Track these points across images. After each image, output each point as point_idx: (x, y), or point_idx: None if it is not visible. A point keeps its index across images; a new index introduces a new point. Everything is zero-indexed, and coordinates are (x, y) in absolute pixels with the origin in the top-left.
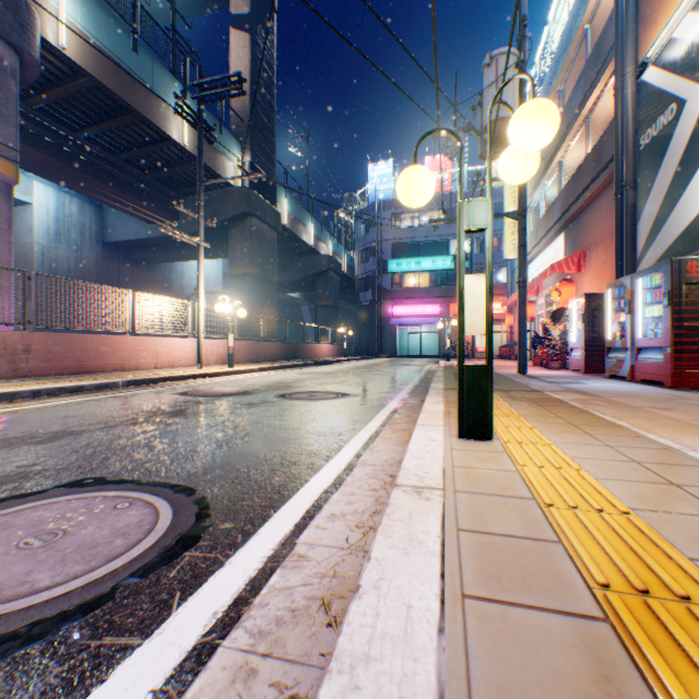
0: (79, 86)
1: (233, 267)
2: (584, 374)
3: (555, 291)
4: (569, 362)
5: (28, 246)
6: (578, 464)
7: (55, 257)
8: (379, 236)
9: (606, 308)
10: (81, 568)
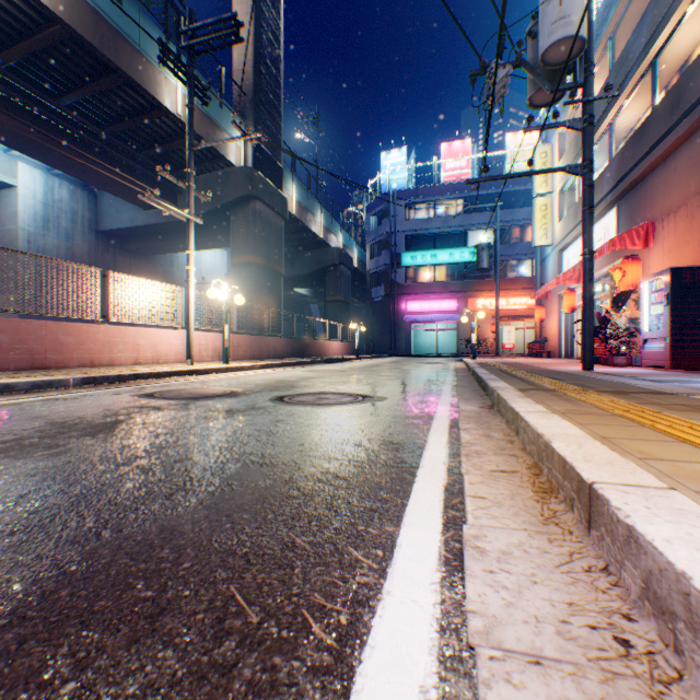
0: (51, 37)
1: (235, 255)
2: (669, 371)
3: (617, 270)
4: (642, 356)
5: (13, 233)
6: None
7: (42, 245)
8: (392, 228)
9: None
10: None
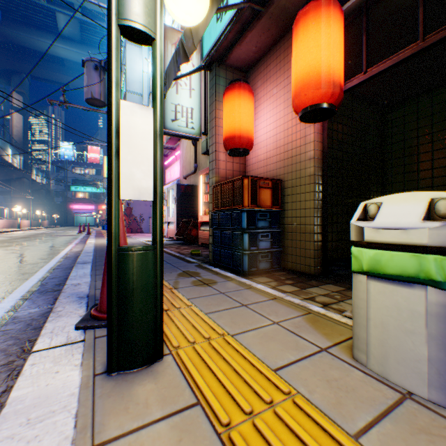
0: None
1: (16, 194)
2: None
3: None
4: None
5: None
6: None
7: None
8: (67, 175)
9: None
10: None
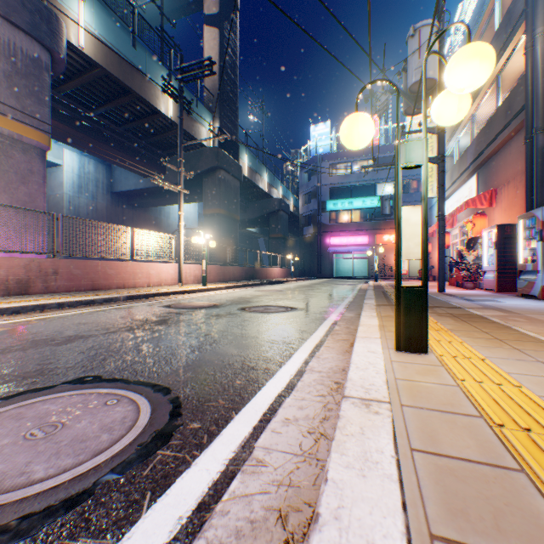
0: (93, 76)
1: (206, 208)
2: (497, 293)
3: (469, 223)
4: (482, 282)
5: (60, 196)
6: (516, 380)
7: (78, 204)
8: (319, 182)
9: (518, 236)
10: (70, 461)
